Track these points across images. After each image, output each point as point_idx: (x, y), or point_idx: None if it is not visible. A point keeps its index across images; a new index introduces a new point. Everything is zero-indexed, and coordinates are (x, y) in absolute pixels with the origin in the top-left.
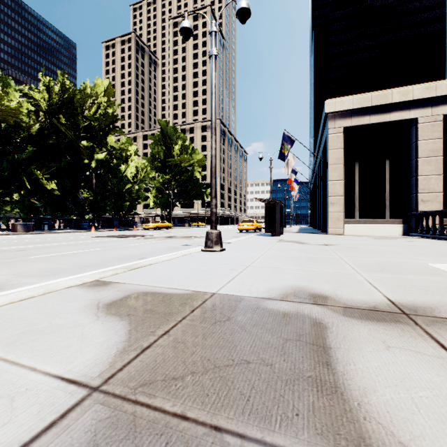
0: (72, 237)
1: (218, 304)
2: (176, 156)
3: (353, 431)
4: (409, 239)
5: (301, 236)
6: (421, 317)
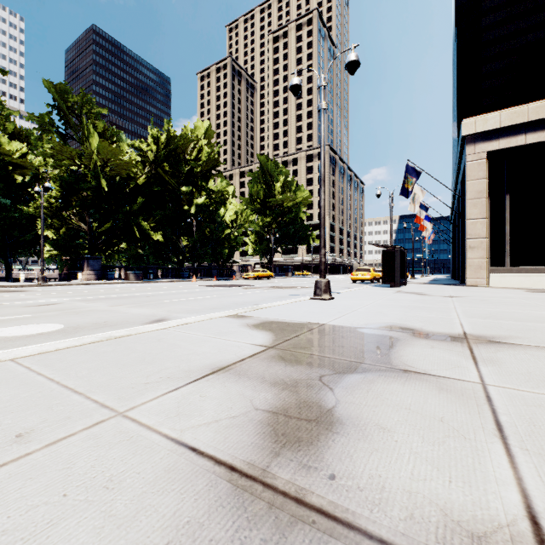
0: (180, 286)
1: (327, 328)
2: (277, 194)
3: (386, 361)
4: None
5: (427, 287)
6: (476, 340)
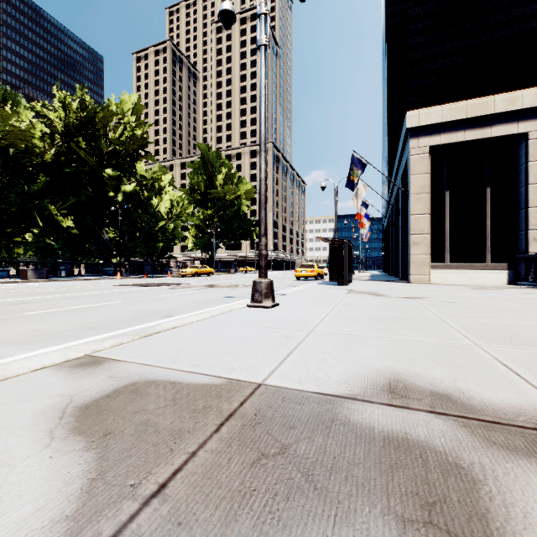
0: (91, 285)
1: (264, 411)
2: (219, 187)
3: None
4: (520, 289)
5: (375, 285)
6: None
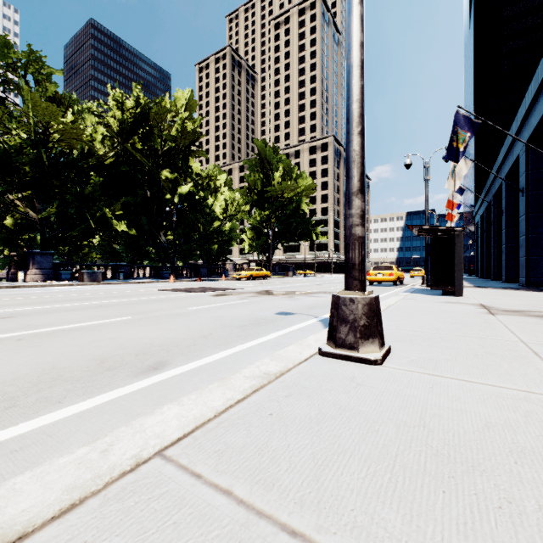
0: (134, 289)
1: None
2: (277, 184)
3: None
4: None
5: (508, 296)
6: None
